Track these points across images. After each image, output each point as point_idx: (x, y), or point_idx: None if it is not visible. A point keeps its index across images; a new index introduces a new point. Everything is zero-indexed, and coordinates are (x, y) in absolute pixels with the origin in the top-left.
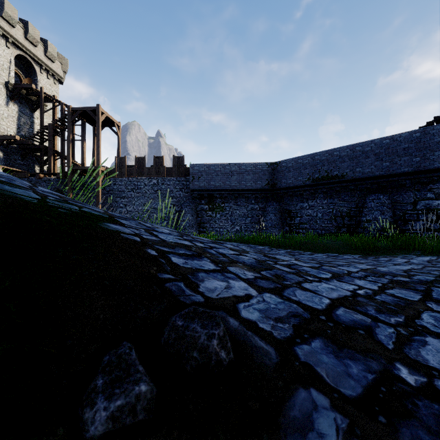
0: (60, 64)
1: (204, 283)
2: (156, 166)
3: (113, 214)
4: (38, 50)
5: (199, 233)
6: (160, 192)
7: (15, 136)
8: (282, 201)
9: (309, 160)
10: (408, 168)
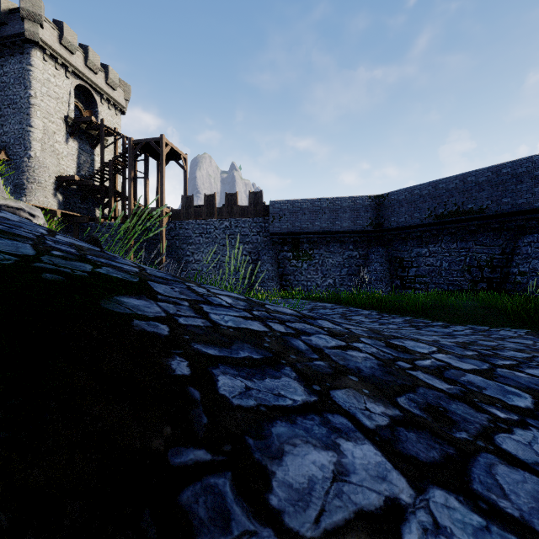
0: (122, 91)
1: (283, 465)
2: (228, 205)
3: (153, 273)
4: (99, 78)
5: (281, 287)
6: (233, 236)
7: (74, 176)
8: (390, 246)
9: (430, 190)
10: None
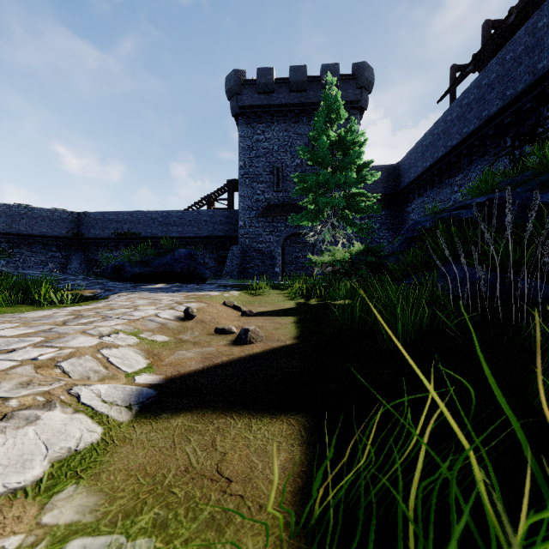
0: None
1: None
2: None
3: None
4: None
5: None
6: None
7: None
8: (88, 251)
9: (113, 217)
10: (176, 234)
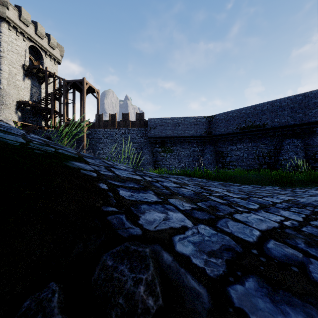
0: (58, 50)
1: (145, 215)
2: (124, 120)
3: (84, 154)
4: (44, 42)
5: (155, 168)
6: (127, 139)
7: (29, 101)
8: (216, 145)
9: (237, 113)
10: (317, 118)
